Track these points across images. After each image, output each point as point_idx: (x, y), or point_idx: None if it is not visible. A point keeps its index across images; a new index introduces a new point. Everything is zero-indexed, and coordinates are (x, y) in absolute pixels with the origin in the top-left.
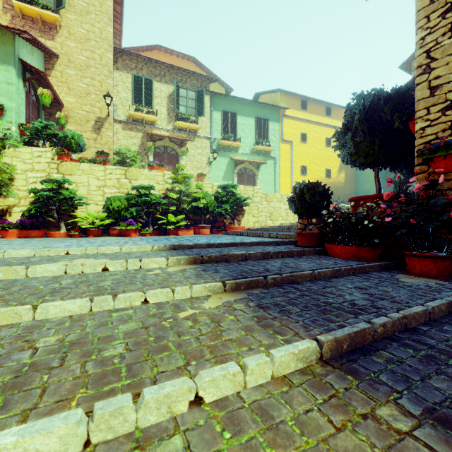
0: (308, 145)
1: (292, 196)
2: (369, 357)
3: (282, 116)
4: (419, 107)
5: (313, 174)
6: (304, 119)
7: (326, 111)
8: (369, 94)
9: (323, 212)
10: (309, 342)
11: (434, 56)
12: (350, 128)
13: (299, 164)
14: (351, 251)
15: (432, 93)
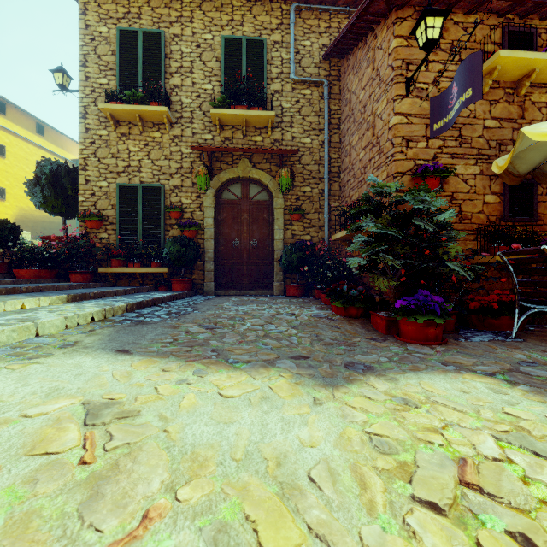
0: (9, 162)
1: None
2: (15, 294)
3: None
4: (81, 188)
5: (17, 200)
6: (1, 126)
7: (38, 129)
8: (56, 163)
9: (9, 244)
10: None
11: (88, 163)
12: (40, 183)
13: None
14: (34, 272)
15: (87, 183)
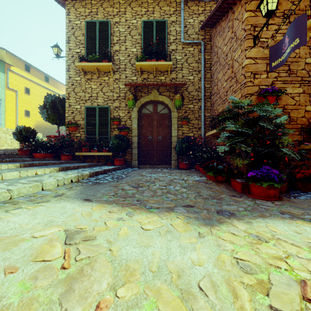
0: (32, 97)
1: (15, 132)
2: (33, 167)
3: (7, 70)
4: (66, 109)
5: (35, 117)
6: (27, 78)
7: (45, 79)
8: (54, 96)
9: (31, 140)
10: (18, 164)
11: (70, 96)
12: (46, 107)
13: (24, 109)
14: (43, 155)
15: (69, 106)
